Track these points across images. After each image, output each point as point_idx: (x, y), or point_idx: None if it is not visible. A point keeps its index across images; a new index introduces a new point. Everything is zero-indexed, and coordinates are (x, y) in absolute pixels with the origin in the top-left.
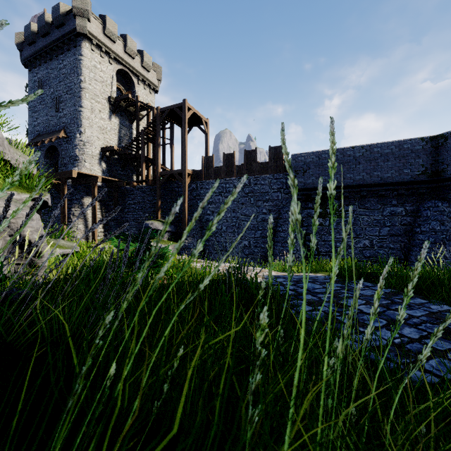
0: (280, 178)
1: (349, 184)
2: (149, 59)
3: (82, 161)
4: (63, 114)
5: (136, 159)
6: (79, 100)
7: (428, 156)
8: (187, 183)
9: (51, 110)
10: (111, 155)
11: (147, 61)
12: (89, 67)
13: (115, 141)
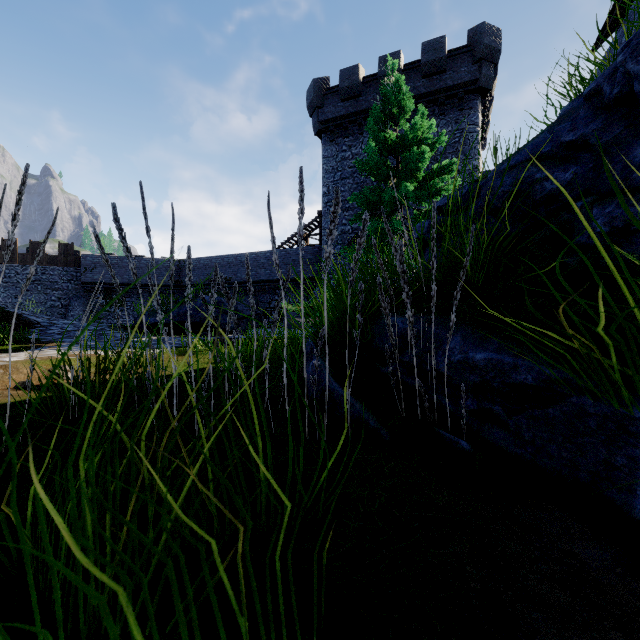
0: (70, 271)
1: (128, 283)
2: None
3: None
4: None
5: None
6: None
7: (175, 271)
8: None
9: None
10: None
11: None
12: None
13: None
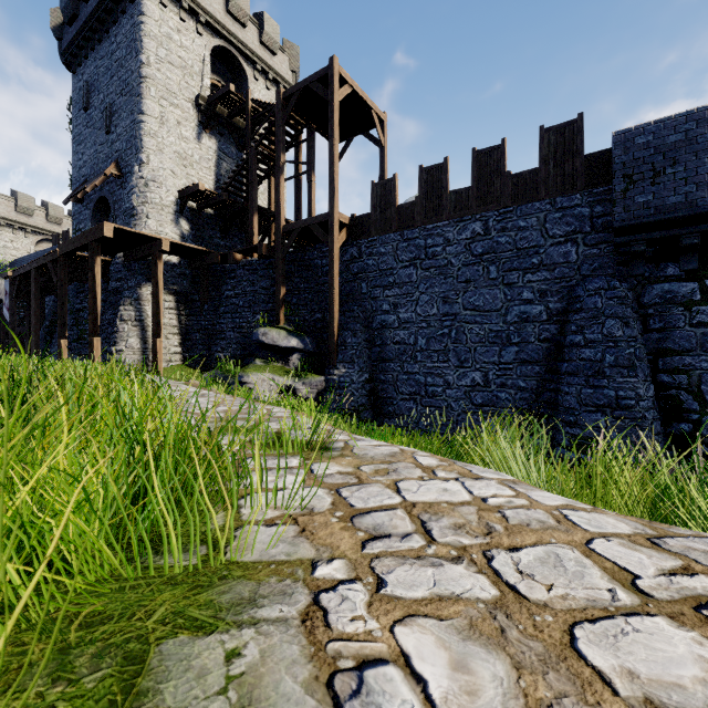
0: (572, 206)
1: None
2: (275, 29)
3: (143, 217)
4: (117, 135)
5: (246, 214)
6: (138, 101)
7: None
8: (339, 244)
9: (101, 133)
10: (200, 207)
11: (271, 33)
12: (156, 37)
13: (209, 182)
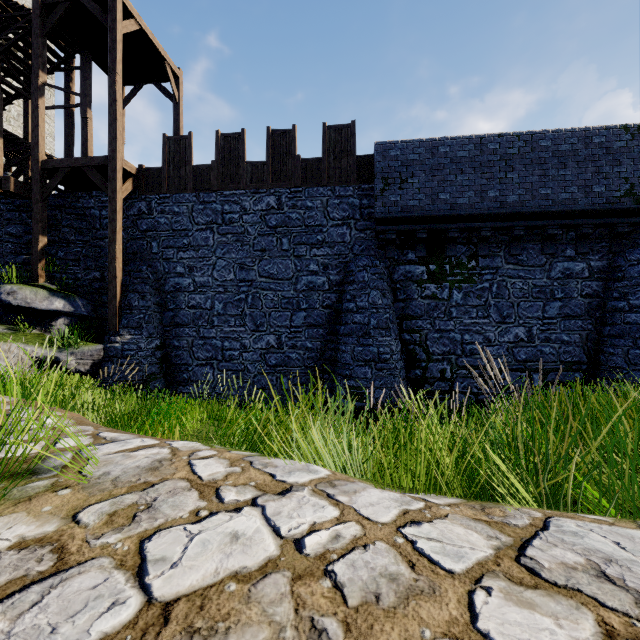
0: (347, 196)
1: (495, 212)
2: None
3: None
4: None
5: None
6: None
7: (635, 161)
8: (123, 194)
9: None
10: None
11: None
12: None
13: None
